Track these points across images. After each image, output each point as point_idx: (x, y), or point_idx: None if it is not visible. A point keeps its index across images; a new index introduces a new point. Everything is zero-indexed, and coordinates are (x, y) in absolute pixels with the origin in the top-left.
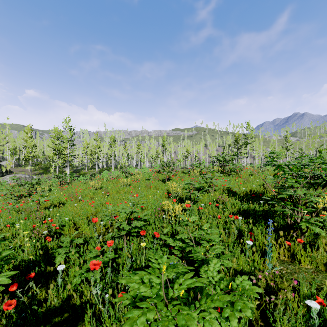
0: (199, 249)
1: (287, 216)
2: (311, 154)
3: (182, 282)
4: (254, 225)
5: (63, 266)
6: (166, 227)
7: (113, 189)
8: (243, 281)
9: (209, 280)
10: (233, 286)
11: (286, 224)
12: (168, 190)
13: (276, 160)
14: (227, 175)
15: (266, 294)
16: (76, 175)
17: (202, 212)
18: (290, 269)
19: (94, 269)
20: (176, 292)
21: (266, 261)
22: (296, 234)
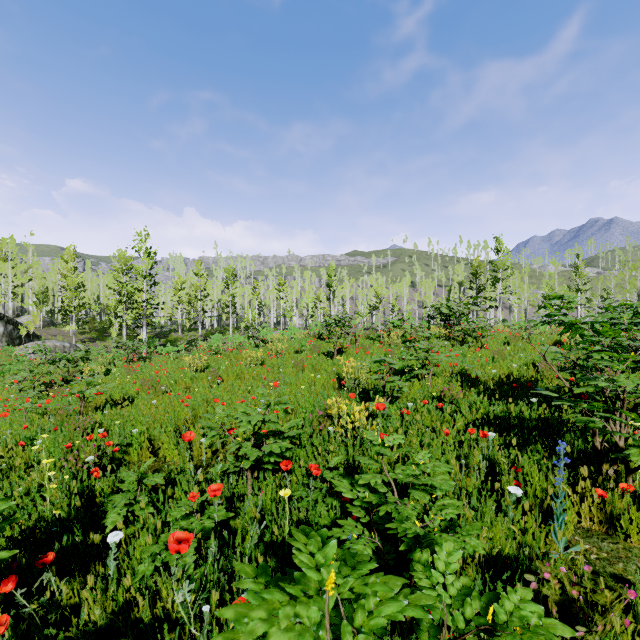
0: (408, 509)
1: (594, 432)
2: (628, 301)
3: (375, 609)
4: (520, 450)
5: (119, 535)
6: (335, 451)
7: (230, 371)
8: (522, 603)
9: (436, 593)
10: (499, 617)
11: (590, 448)
12: (339, 374)
13: (565, 313)
14: (457, 344)
15: (562, 615)
16: (160, 343)
17: (409, 421)
18: (607, 551)
19: (177, 550)
20: (359, 636)
21: (554, 533)
22: (614, 473)
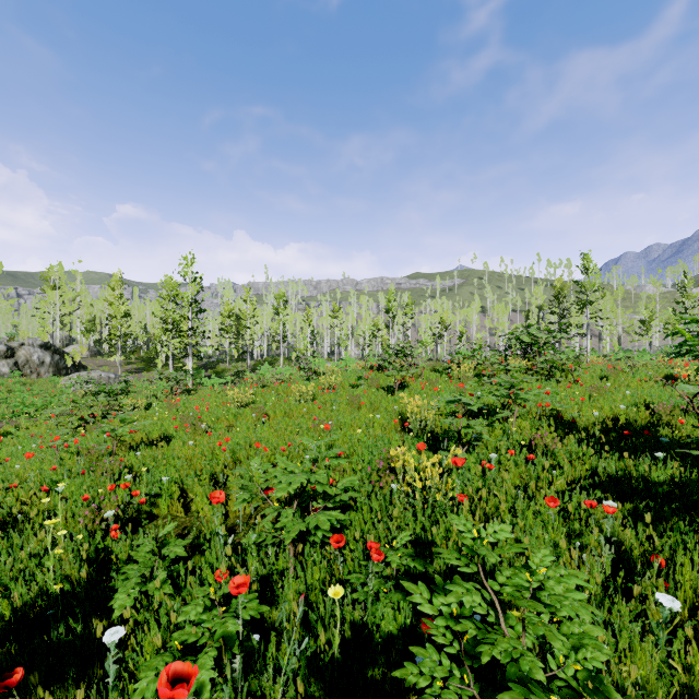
0: (528, 657)
1: None
2: None
3: None
4: (653, 527)
5: (120, 632)
6: (400, 517)
7: (277, 407)
8: None
9: None
10: None
11: None
12: (401, 414)
13: None
14: (543, 378)
15: None
16: (207, 374)
17: (493, 478)
18: None
19: (173, 696)
20: None
21: None
22: None
